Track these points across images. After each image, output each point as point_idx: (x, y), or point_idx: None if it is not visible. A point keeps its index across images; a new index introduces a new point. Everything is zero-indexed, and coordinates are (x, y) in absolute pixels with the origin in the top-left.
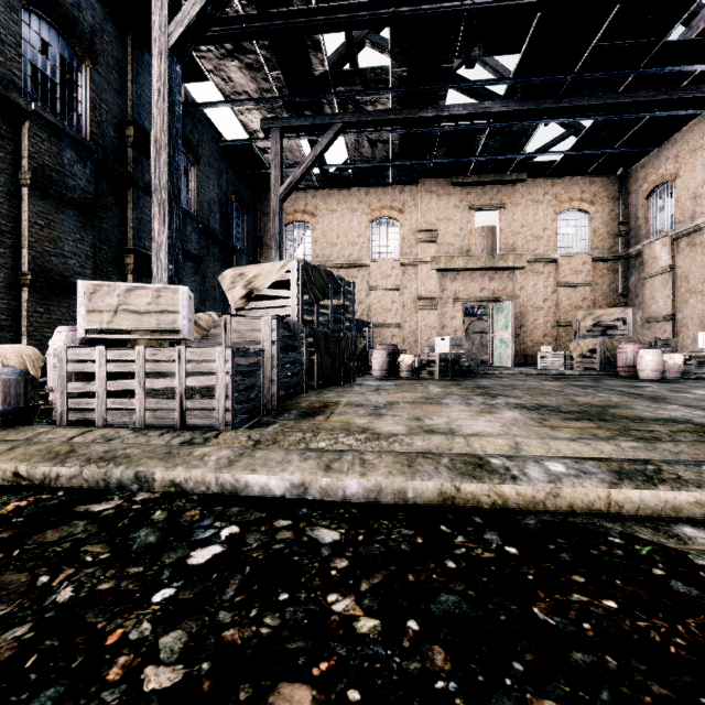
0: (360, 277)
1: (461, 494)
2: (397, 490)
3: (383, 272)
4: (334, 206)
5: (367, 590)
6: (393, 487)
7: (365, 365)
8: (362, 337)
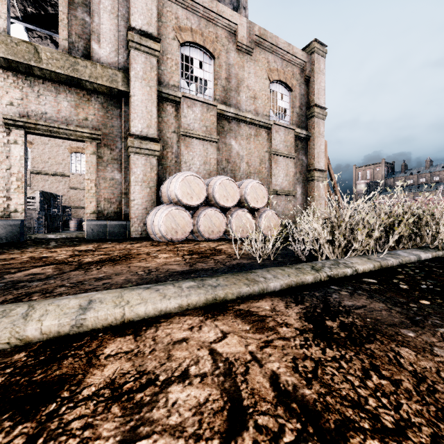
0: (64, 181)
1: (78, 236)
2: (70, 236)
3: (78, 180)
4: (46, 141)
5: (66, 238)
6: (70, 235)
7: (67, 227)
8: (65, 214)
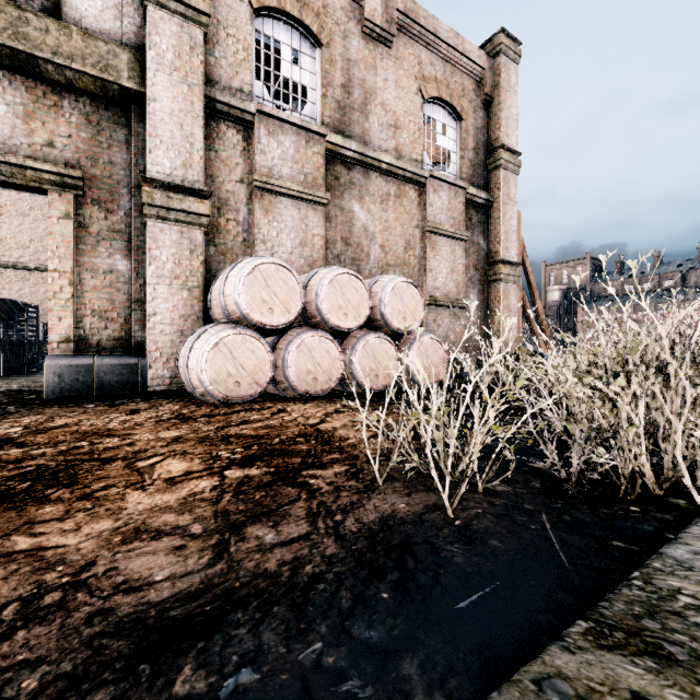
0: None
1: None
2: (29, 386)
3: None
4: (26, 210)
5: (15, 392)
6: (28, 385)
7: None
8: None
